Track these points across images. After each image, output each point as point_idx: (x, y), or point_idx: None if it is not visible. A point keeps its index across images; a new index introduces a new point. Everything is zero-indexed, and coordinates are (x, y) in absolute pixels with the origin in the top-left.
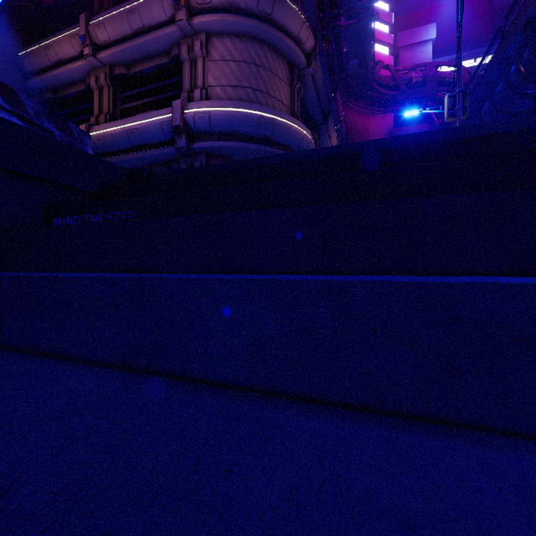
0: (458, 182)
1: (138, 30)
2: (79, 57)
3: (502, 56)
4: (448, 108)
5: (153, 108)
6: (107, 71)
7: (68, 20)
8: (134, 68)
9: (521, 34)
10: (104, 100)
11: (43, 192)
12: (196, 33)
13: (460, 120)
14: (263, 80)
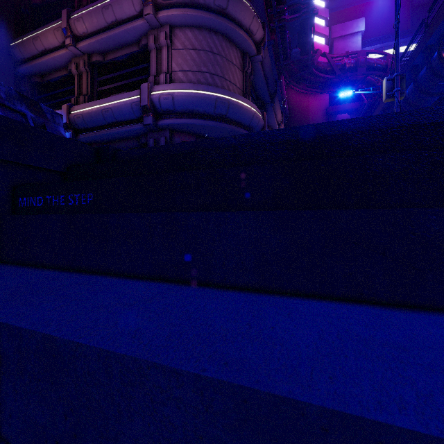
0: (438, 176)
1: (112, 23)
2: (61, 47)
3: (426, 44)
4: (386, 90)
5: (125, 90)
6: (86, 59)
7: (53, 15)
8: (108, 56)
9: (443, 25)
10: (83, 83)
11: (8, 172)
12: (161, 25)
13: (398, 101)
14: (219, 66)
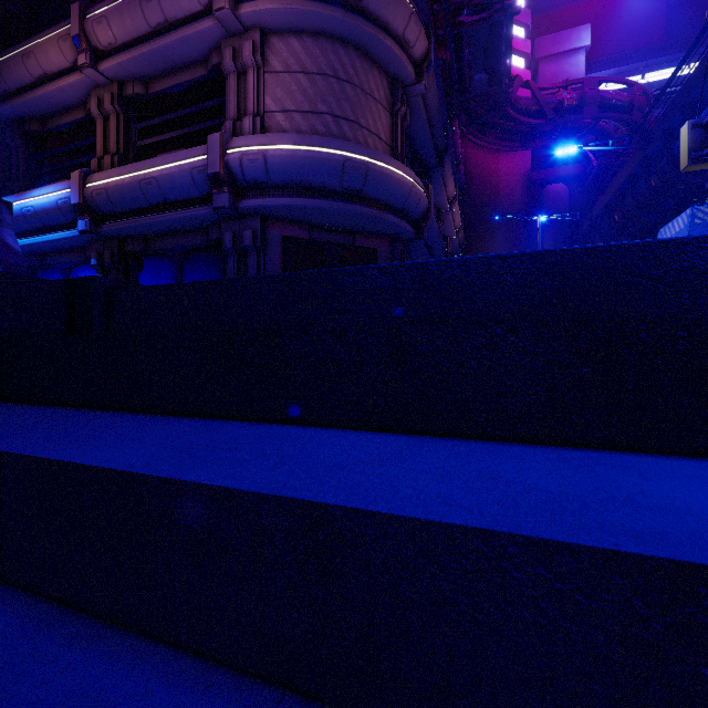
0: None
1: (158, 27)
2: (73, 69)
3: None
4: (690, 147)
5: (183, 145)
6: (115, 90)
7: (61, 16)
8: (155, 85)
9: None
10: (110, 133)
11: None
12: (246, 29)
13: None
14: (349, 103)
